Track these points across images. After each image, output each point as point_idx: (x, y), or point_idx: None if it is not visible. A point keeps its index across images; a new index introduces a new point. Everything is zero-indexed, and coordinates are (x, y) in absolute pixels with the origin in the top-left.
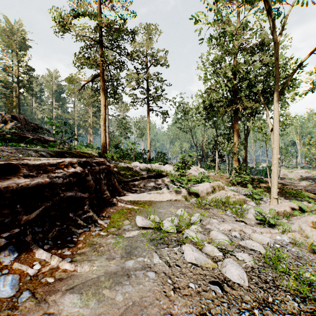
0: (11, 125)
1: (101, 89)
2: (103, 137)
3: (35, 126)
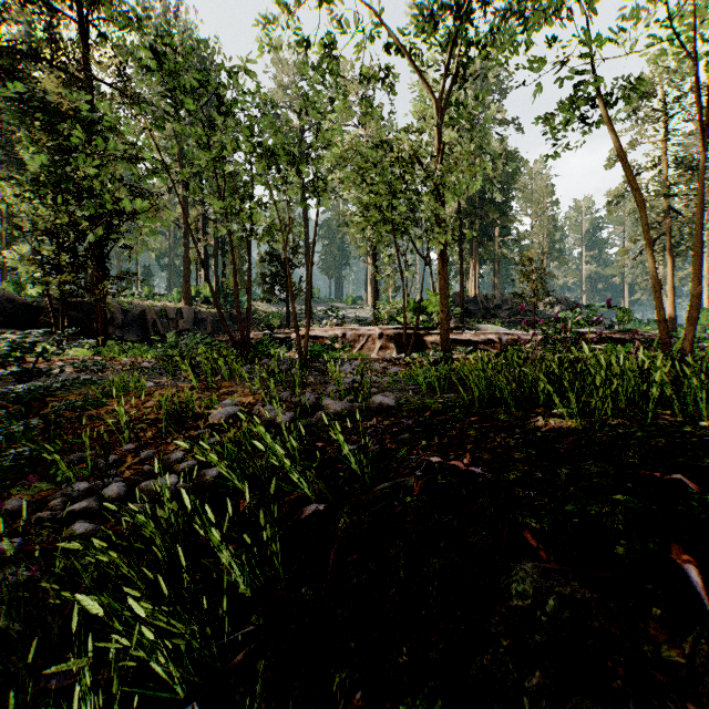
0: (557, 310)
1: (666, 251)
2: (669, 311)
3: (574, 305)
